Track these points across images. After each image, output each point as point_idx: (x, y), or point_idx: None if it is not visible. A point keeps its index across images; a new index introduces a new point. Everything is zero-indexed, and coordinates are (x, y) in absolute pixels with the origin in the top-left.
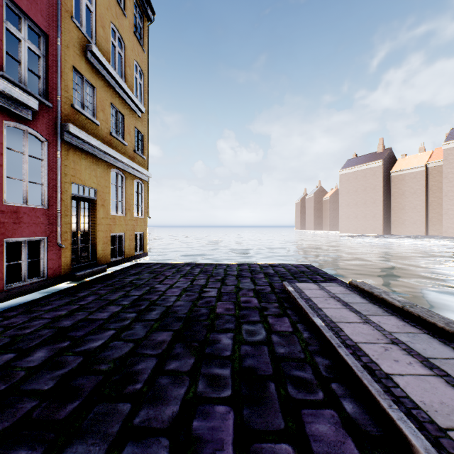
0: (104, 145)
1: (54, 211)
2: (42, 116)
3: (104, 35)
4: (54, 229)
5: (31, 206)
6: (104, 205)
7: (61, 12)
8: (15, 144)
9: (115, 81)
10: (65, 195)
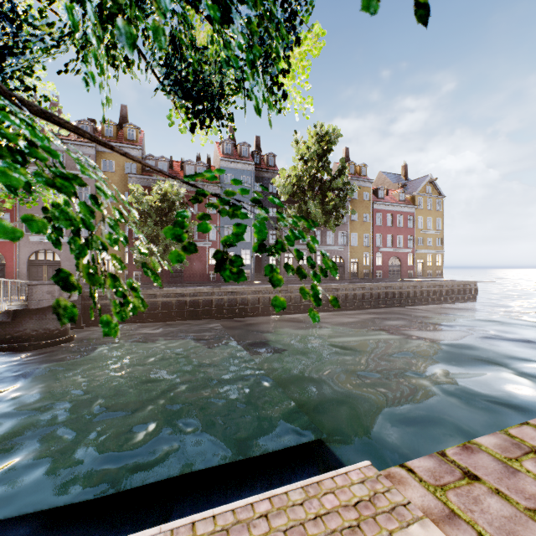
0: (424, 250)
1: (414, 266)
2: (412, 250)
3: (425, 223)
4: (414, 269)
5: (410, 265)
6: (425, 263)
7: (415, 229)
8: (408, 254)
9: (428, 232)
10: (416, 263)
